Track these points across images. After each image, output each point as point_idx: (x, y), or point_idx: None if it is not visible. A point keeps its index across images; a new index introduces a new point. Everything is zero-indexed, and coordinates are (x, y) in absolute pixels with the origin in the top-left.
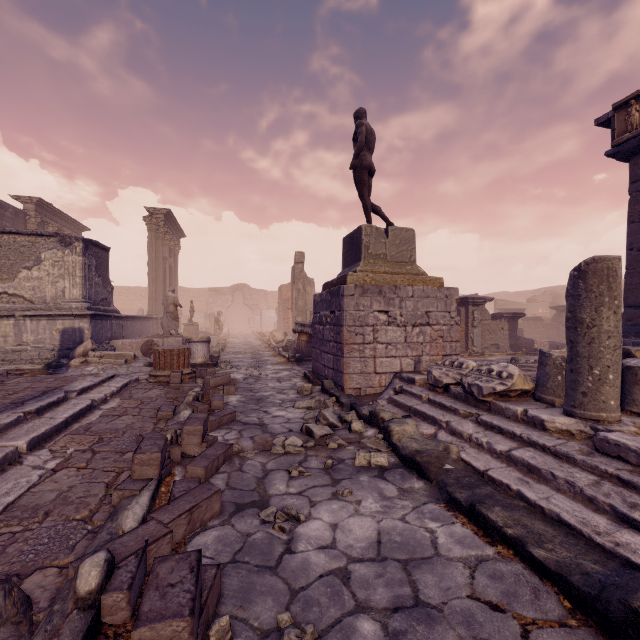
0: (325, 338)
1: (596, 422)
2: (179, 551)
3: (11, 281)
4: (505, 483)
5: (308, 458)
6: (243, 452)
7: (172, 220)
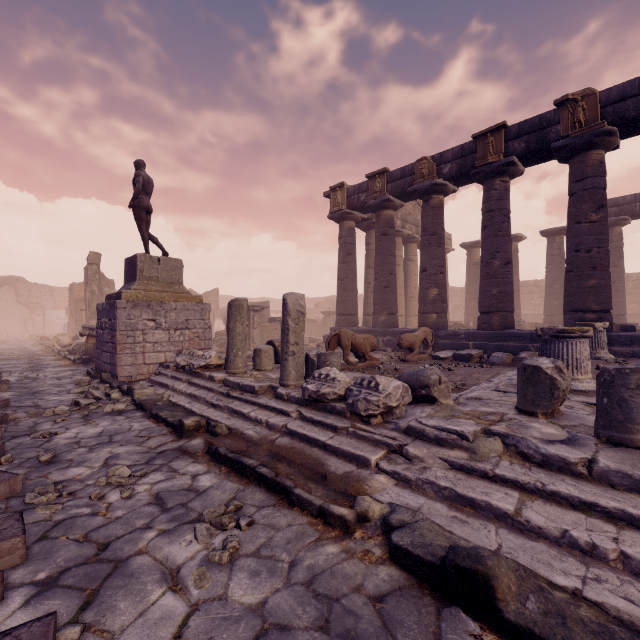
0: (105, 340)
1: (234, 374)
2: None
3: None
4: (181, 404)
5: (72, 415)
6: (18, 419)
7: None
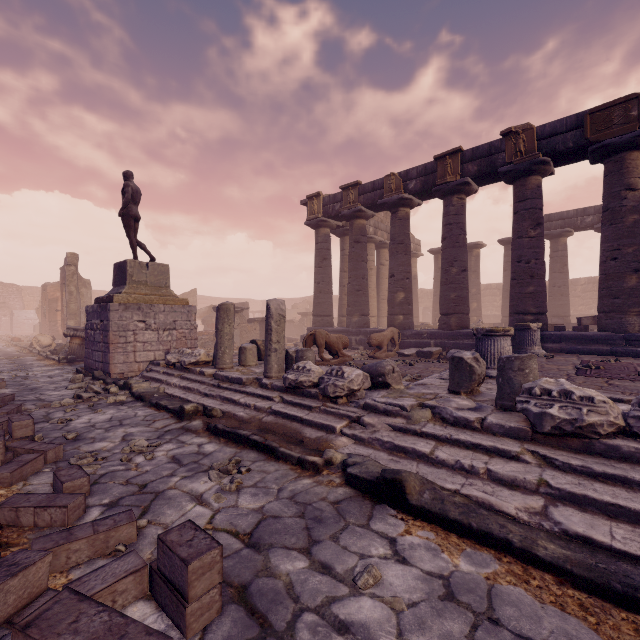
0: (96, 340)
1: (222, 369)
2: (6, 434)
3: None
4: (177, 395)
5: (78, 406)
6: (29, 410)
7: None
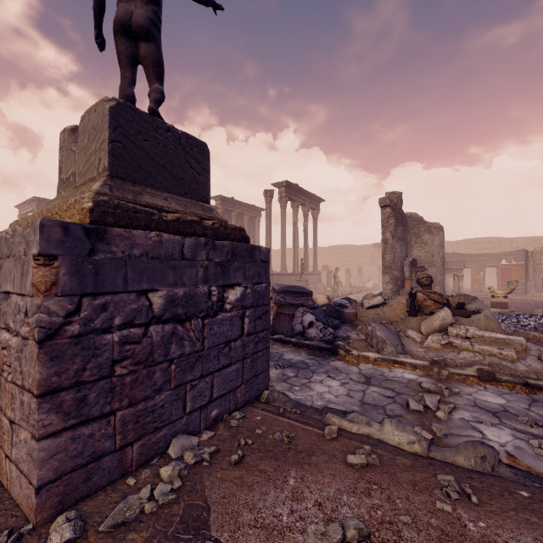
0: None
1: None
2: None
3: None
4: None
5: None
6: None
7: (298, 189)
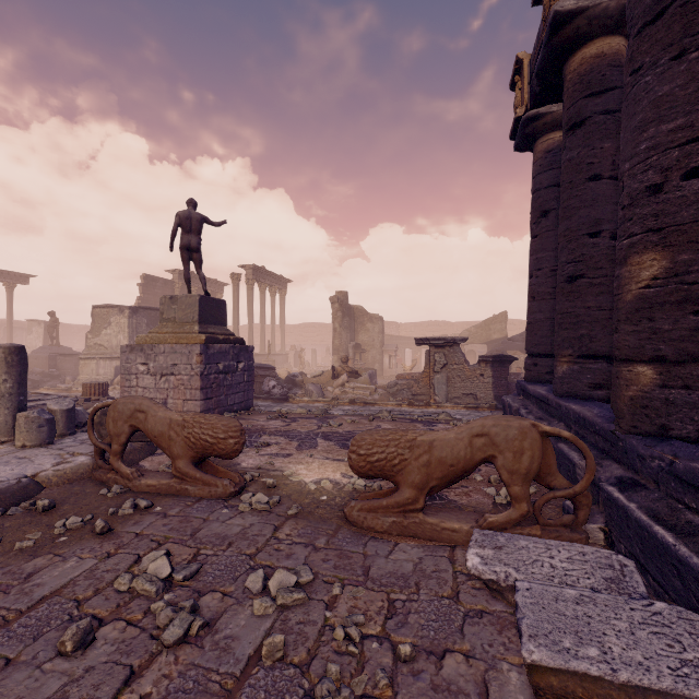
0: None
1: None
2: None
3: (99, 336)
4: None
5: None
6: None
7: (265, 271)
